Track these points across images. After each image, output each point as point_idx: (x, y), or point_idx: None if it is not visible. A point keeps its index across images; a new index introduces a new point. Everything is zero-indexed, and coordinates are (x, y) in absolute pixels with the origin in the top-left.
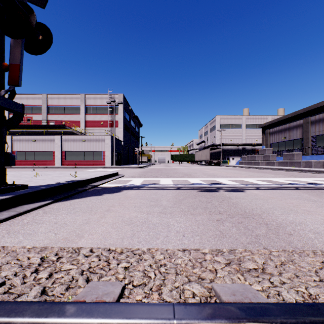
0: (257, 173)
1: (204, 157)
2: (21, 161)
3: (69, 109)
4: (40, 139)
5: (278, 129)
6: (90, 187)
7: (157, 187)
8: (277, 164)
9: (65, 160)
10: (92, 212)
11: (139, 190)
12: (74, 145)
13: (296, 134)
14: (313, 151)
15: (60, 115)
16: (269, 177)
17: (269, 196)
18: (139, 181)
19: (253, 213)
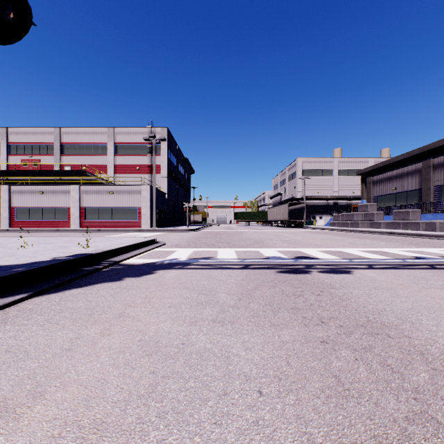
0: (359, 240)
1: (281, 215)
2: (22, 221)
3: (92, 149)
4: (50, 190)
5: (386, 176)
6: (107, 264)
7: (213, 264)
8: (385, 225)
9: (85, 220)
10: (90, 321)
11: (184, 269)
12: (97, 199)
13: (411, 184)
14: (436, 207)
15: (79, 157)
16: (379, 247)
17: (395, 283)
18: (186, 254)
19: (384, 323)
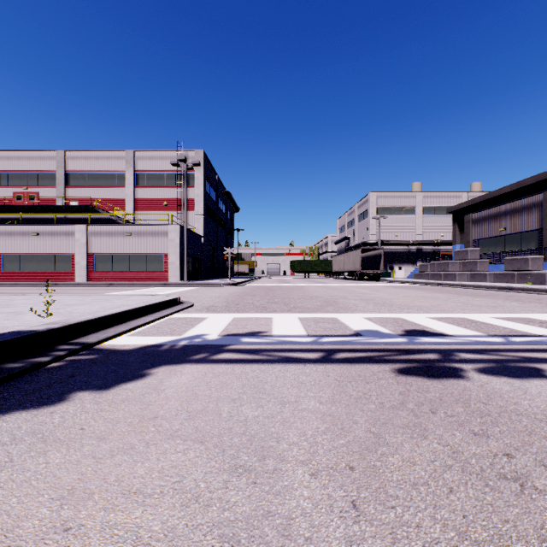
0: (474, 299)
1: (351, 265)
2: (11, 272)
3: (106, 178)
4: (48, 232)
5: (491, 213)
6: (64, 352)
7: (265, 350)
8: (492, 278)
9: (94, 270)
10: None
11: (210, 364)
12: (110, 243)
13: (528, 222)
14: None
15: (89, 189)
16: (519, 311)
17: None
18: (221, 325)
19: None
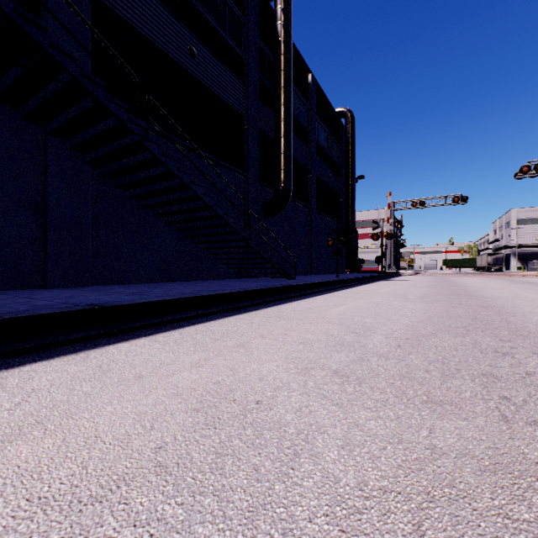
0: None
1: (483, 262)
2: None
3: None
4: None
5: None
6: None
7: None
8: None
9: None
10: None
11: None
12: None
13: None
14: None
15: None
16: None
17: None
18: None
19: None
